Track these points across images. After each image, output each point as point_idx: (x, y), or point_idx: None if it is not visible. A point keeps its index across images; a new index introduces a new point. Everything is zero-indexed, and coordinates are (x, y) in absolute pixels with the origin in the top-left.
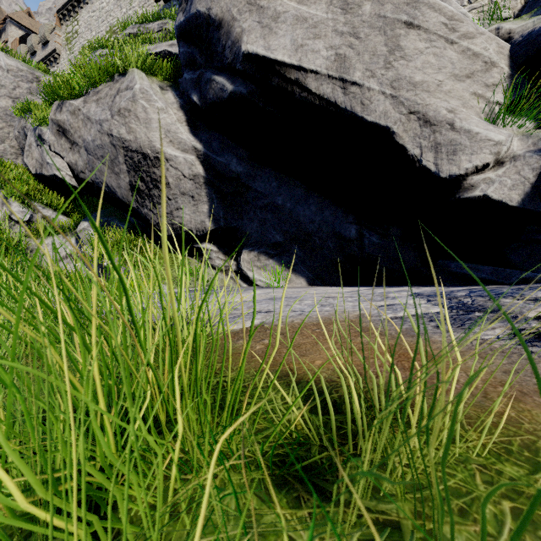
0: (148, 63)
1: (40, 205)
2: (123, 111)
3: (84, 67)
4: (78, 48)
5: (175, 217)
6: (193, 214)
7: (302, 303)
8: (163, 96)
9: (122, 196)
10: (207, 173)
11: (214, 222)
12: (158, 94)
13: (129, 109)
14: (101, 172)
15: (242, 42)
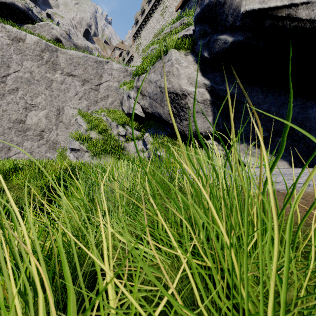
0: (178, 44)
1: (129, 127)
2: (166, 73)
3: (147, 57)
4: (141, 51)
5: (192, 126)
6: (202, 123)
7: (302, 178)
8: (186, 59)
9: (165, 118)
10: (212, 98)
11: (215, 127)
12: (184, 58)
13: (169, 71)
14: (156, 107)
15: (241, 7)
